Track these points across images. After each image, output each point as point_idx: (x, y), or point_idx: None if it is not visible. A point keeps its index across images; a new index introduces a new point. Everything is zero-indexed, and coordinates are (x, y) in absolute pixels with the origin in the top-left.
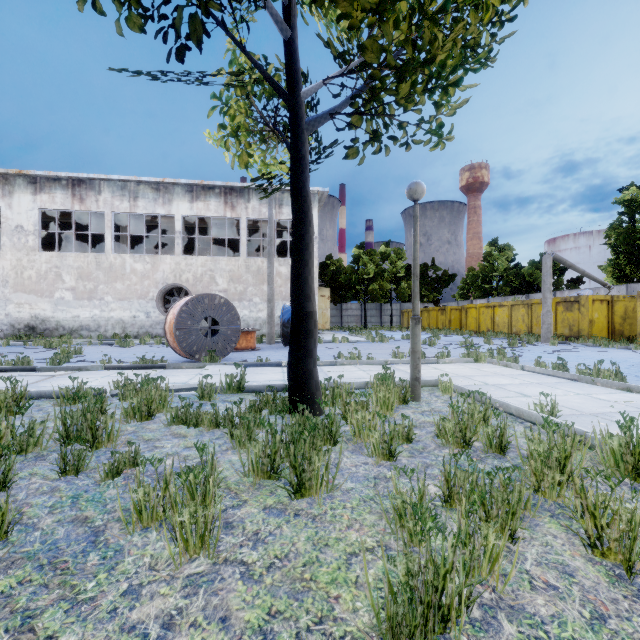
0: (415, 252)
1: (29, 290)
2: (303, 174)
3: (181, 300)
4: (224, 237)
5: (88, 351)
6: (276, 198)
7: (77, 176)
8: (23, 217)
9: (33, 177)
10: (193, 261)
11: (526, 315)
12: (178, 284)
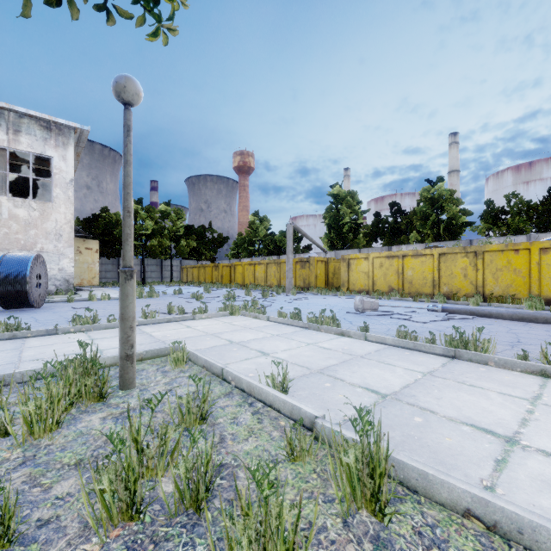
0: (126, 176)
1: None
2: None
3: None
4: None
5: None
6: (9, 121)
7: None
8: None
9: None
10: None
11: (277, 271)
12: None
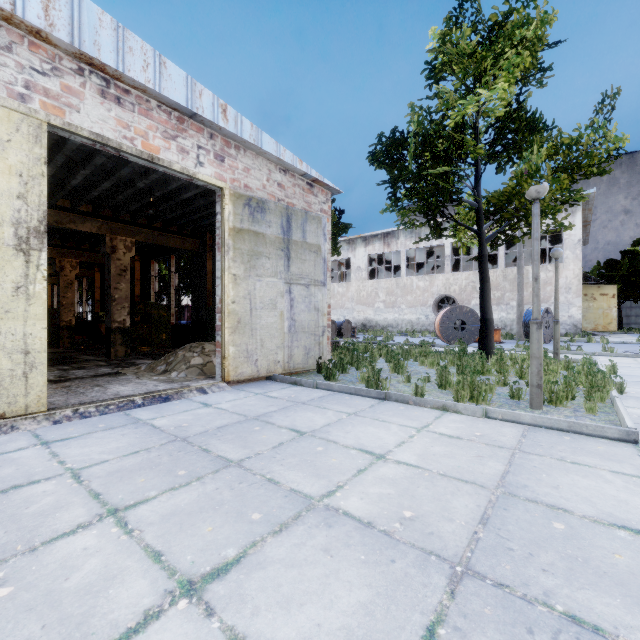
0: (555, 286)
1: (363, 303)
2: (483, 262)
3: (443, 310)
4: None
5: (395, 338)
6: None
7: (386, 231)
8: (360, 261)
9: (365, 237)
10: (458, 276)
11: None
12: (447, 294)
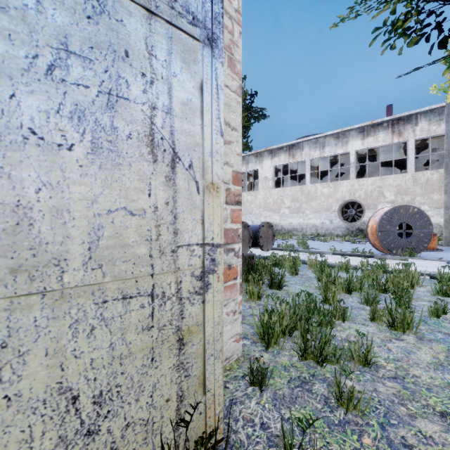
0: None
1: (269, 209)
2: None
3: (378, 211)
4: (391, 159)
5: None
6: None
7: (291, 143)
8: (267, 172)
9: (271, 150)
10: (364, 182)
11: None
12: (353, 200)
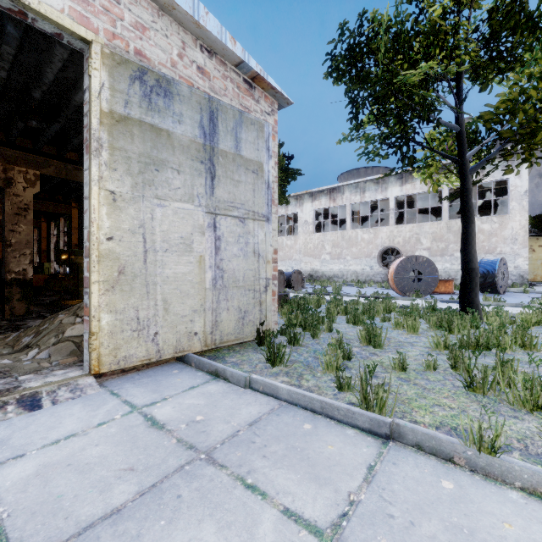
0: None
1: (310, 255)
2: (467, 198)
3: (397, 260)
4: (427, 207)
5: (342, 289)
6: None
7: (332, 187)
8: (307, 216)
9: (311, 193)
10: (402, 228)
11: None
12: (391, 246)
